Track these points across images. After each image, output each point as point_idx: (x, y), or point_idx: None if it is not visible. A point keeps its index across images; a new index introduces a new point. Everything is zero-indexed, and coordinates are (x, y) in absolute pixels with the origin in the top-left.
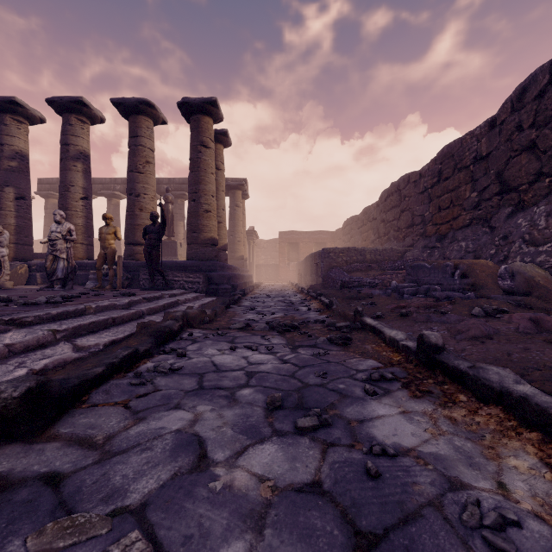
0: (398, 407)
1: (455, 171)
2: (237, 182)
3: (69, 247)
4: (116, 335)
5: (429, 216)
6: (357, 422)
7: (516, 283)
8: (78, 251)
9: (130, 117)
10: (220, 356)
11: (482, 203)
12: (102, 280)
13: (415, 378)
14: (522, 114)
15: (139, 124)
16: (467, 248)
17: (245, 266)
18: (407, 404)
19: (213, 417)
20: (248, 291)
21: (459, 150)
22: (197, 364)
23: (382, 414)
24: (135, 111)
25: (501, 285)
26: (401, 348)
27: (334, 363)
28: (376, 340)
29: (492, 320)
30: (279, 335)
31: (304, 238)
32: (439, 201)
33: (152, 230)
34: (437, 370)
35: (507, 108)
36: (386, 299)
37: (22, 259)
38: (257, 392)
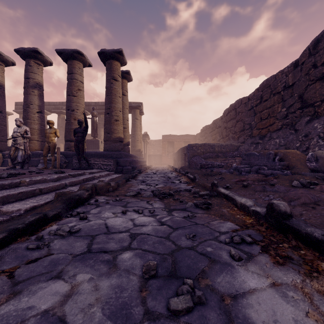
0: (265, 277)
1: (271, 95)
2: (136, 104)
3: (25, 141)
4: (38, 202)
5: (254, 124)
6: (230, 297)
7: (319, 164)
8: (35, 145)
9: (68, 61)
10: (113, 219)
11: (289, 114)
12: (48, 163)
13: (270, 241)
14: (316, 57)
15: (73, 66)
16: (280, 143)
17: (141, 156)
18: (274, 273)
19: (89, 289)
20: (143, 170)
21: (274, 82)
22: (93, 226)
23: (253, 287)
24: (71, 57)
25: (309, 166)
26: (251, 212)
27: (200, 225)
28: (229, 205)
29: (309, 190)
30: (159, 201)
31: (177, 139)
32: (261, 114)
33: (79, 131)
34: (289, 235)
35: (306, 53)
36: (230, 175)
37: (0, 150)
38: (136, 257)
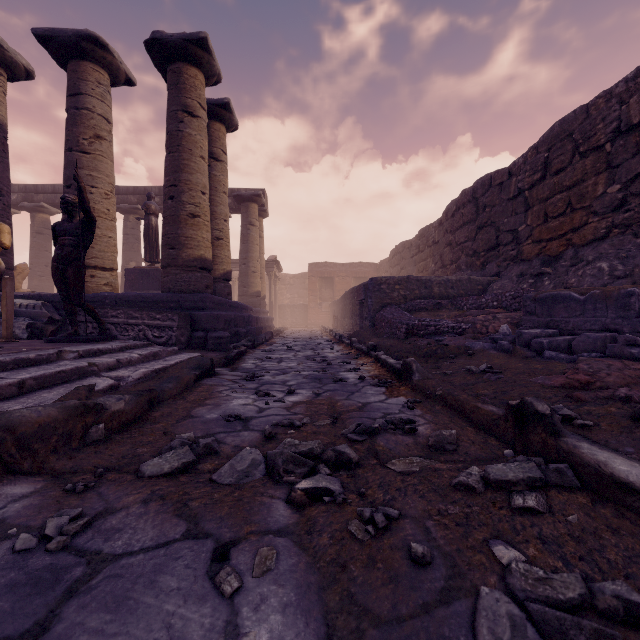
0: None
1: (575, 157)
2: (251, 191)
3: None
4: None
5: (526, 231)
6: None
7: None
8: None
9: (69, 64)
10: None
11: (632, 199)
12: None
13: None
14: None
15: (82, 75)
16: (615, 271)
17: (263, 306)
18: None
19: None
20: (263, 339)
21: (583, 123)
22: None
23: None
24: (76, 53)
25: None
26: None
27: None
28: None
29: None
30: (288, 541)
31: (340, 271)
32: (545, 206)
33: (65, 229)
34: None
35: None
36: (508, 359)
37: None
38: None
